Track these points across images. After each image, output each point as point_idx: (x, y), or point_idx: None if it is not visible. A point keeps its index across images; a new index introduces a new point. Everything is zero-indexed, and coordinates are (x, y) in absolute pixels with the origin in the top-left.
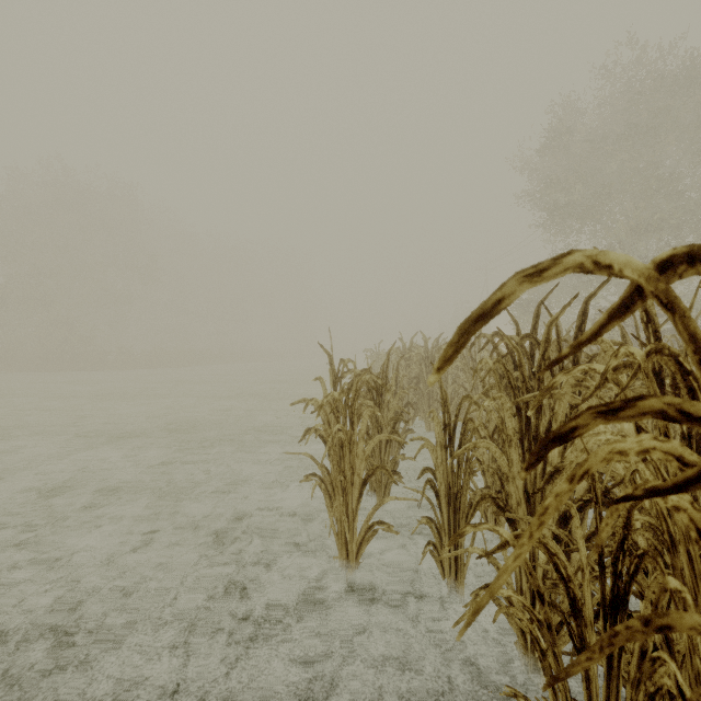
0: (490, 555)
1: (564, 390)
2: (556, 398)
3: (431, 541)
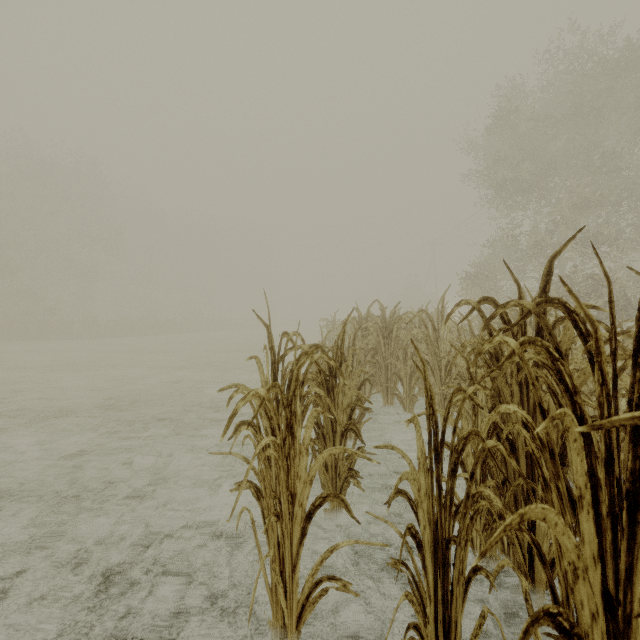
0: None
1: None
2: None
3: (411, 623)
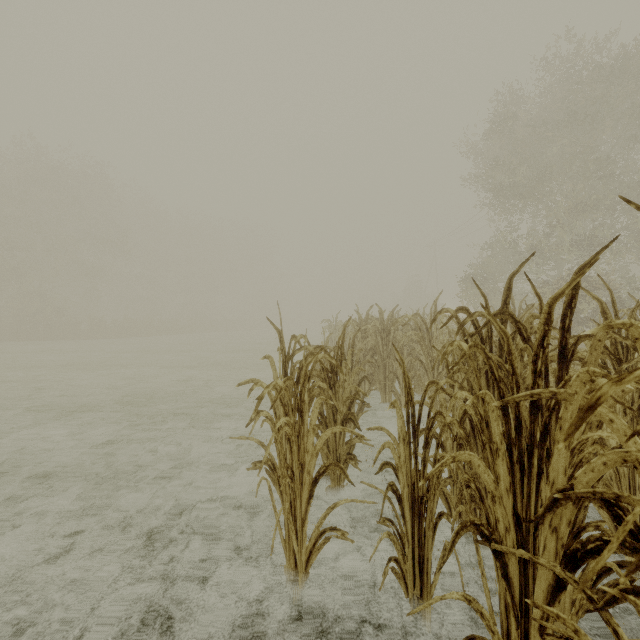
0: (471, 599)
1: (573, 389)
2: (562, 398)
3: (392, 557)
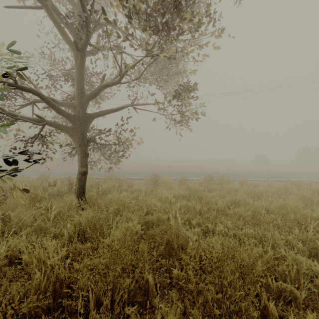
0: None
1: None
2: None
3: None
